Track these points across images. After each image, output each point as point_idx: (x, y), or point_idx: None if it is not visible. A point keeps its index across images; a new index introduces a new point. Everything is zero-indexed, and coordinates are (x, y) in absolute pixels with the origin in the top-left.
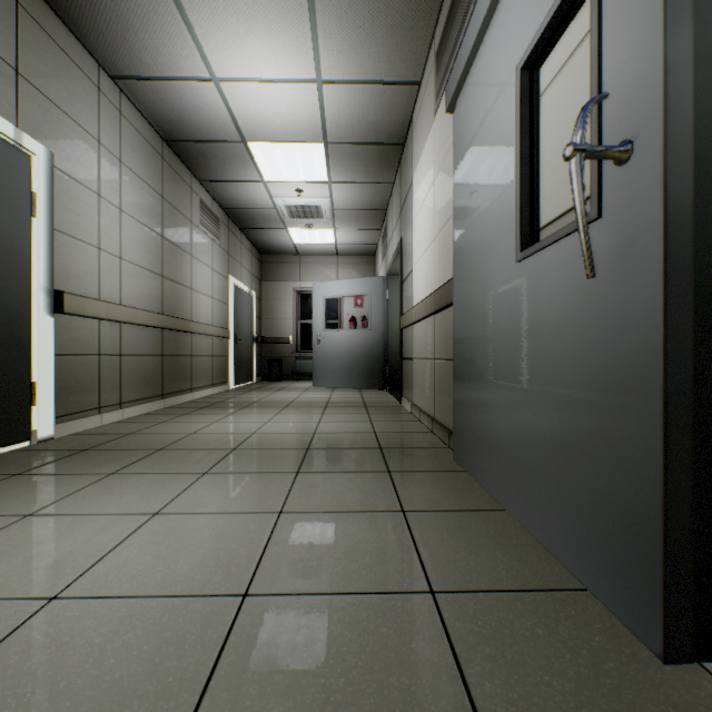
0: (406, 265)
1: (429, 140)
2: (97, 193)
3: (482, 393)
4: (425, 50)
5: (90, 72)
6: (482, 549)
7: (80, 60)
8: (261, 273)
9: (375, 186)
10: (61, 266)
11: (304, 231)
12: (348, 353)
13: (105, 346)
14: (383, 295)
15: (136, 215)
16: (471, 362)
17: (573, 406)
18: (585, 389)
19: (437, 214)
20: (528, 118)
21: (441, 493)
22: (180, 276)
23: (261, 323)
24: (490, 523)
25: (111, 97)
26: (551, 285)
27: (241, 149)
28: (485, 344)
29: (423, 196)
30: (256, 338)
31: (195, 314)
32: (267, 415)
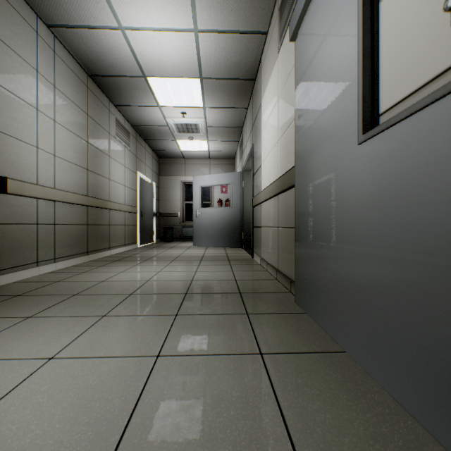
0: (256, 162)
1: (274, 71)
2: (35, 107)
3: (322, 253)
4: (271, 7)
5: (30, 20)
6: (335, 397)
7: (21, 10)
8: (159, 170)
9: (235, 110)
10: (5, 159)
11: (187, 142)
12: (217, 223)
13: (42, 218)
14: (240, 184)
15: (67, 125)
16: (311, 229)
17: (429, 271)
18: (447, 256)
19: (280, 122)
20: (370, 19)
21: (290, 334)
22: (101, 170)
23: (159, 203)
24: (335, 366)
25: (47, 40)
26: (399, 159)
27: (143, 82)
28: (325, 214)
29: (269, 112)
30: (156, 213)
31: (112, 196)
32: (159, 266)
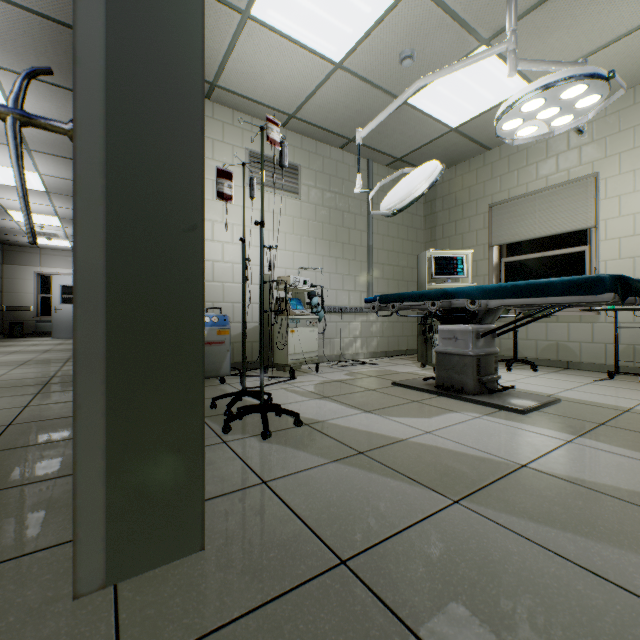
0: None
1: None
2: None
3: None
4: None
5: None
6: None
7: None
8: (4, 258)
9: None
10: None
11: (45, 239)
12: None
13: None
14: None
15: None
16: None
17: None
18: None
19: None
20: None
21: None
22: None
23: (4, 295)
24: None
25: None
26: None
27: (3, 211)
28: None
29: None
30: None
31: None
32: (24, 347)
